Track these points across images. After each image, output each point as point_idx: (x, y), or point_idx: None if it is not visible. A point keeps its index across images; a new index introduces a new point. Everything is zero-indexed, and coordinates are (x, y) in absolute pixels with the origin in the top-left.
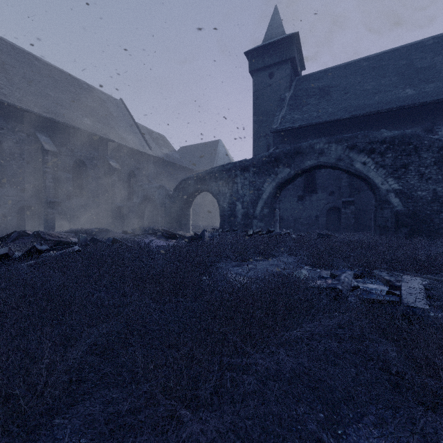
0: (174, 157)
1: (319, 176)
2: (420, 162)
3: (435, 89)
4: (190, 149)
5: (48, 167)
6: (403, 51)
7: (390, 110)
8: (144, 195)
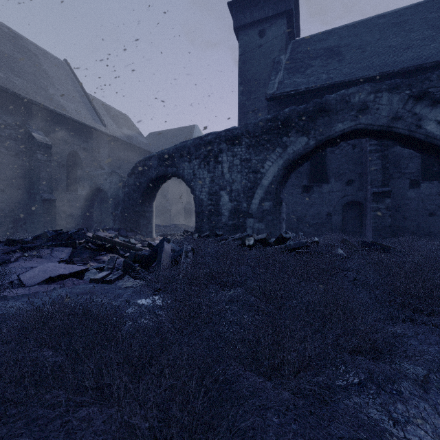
0: (139, 140)
1: (332, 158)
2: None
3: None
4: (161, 135)
5: None
6: (429, 5)
7: (437, 64)
8: (91, 184)
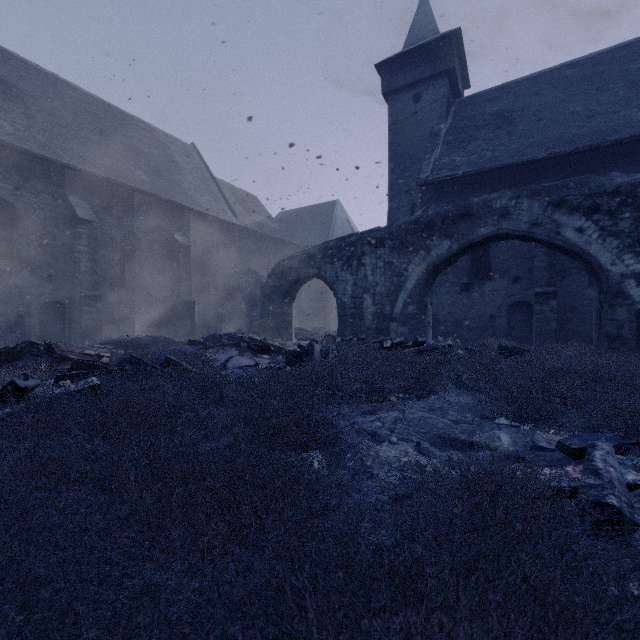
0: (270, 227)
1: (496, 252)
2: None
3: None
4: (294, 216)
5: (82, 245)
6: (635, 48)
7: (619, 142)
8: (225, 284)
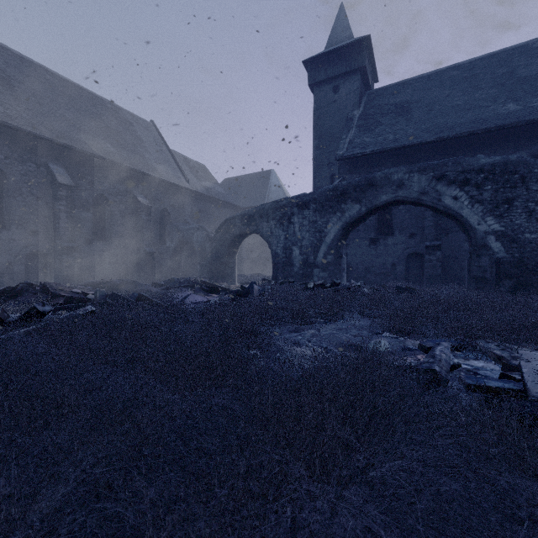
0: (217, 191)
1: (396, 214)
2: (528, 196)
3: None
4: (236, 182)
5: (62, 205)
6: (502, 56)
7: (487, 130)
8: (179, 238)
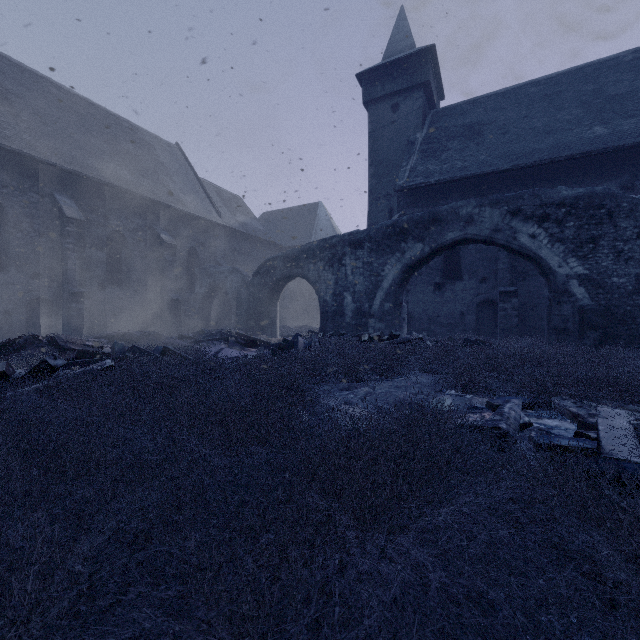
0: (254, 227)
1: (465, 254)
2: (616, 234)
3: (636, 127)
4: (277, 216)
5: (70, 243)
6: (589, 71)
7: (571, 157)
8: (210, 283)
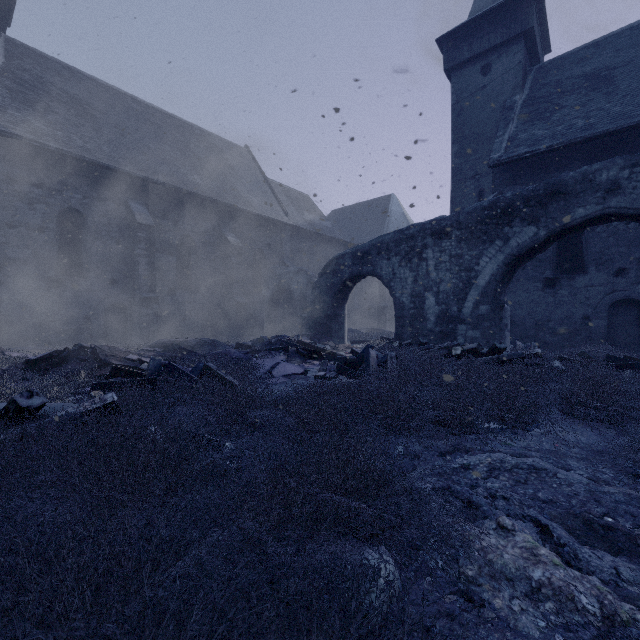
0: (322, 225)
1: (591, 239)
2: None
3: None
4: (346, 213)
5: (141, 248)
6: None
7: None
8: (276, 284)
